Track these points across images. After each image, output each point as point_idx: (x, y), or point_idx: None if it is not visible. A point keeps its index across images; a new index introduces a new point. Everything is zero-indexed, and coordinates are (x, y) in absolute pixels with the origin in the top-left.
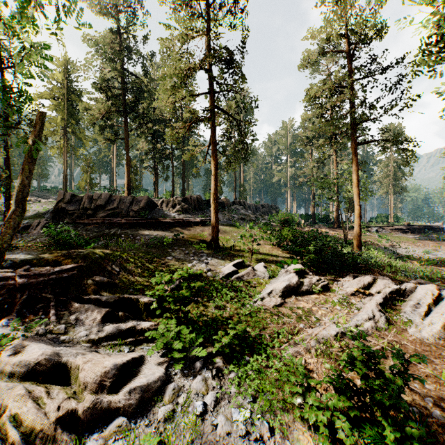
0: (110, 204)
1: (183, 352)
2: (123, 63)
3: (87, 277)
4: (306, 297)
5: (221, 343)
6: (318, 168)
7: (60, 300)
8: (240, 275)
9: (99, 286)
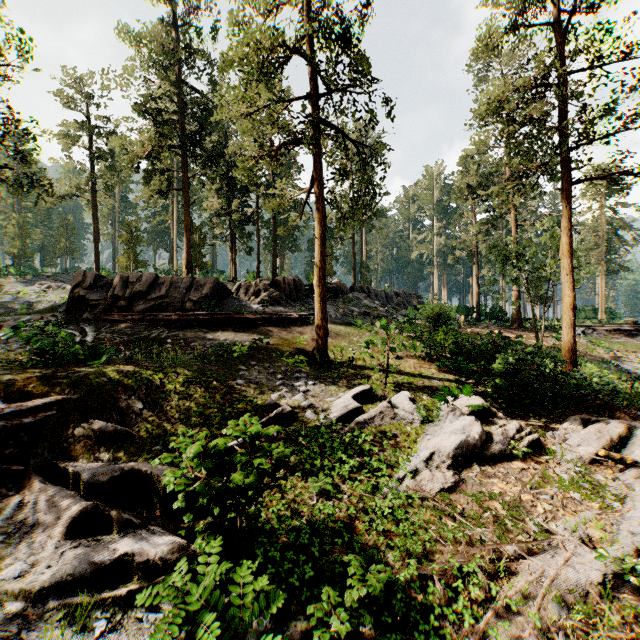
0: (156, 291)
1: (235, 637)
2: (180, 73)
3: (76, 421)
4: (502, 467)
5: (329, 634)
6: (486, 234)
7: (12, 470)
8: (368, 417)
9: (96, 439)
